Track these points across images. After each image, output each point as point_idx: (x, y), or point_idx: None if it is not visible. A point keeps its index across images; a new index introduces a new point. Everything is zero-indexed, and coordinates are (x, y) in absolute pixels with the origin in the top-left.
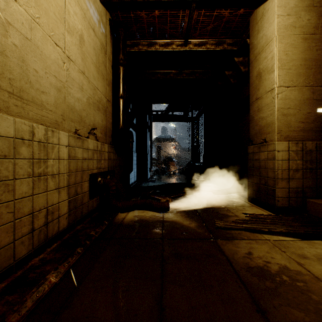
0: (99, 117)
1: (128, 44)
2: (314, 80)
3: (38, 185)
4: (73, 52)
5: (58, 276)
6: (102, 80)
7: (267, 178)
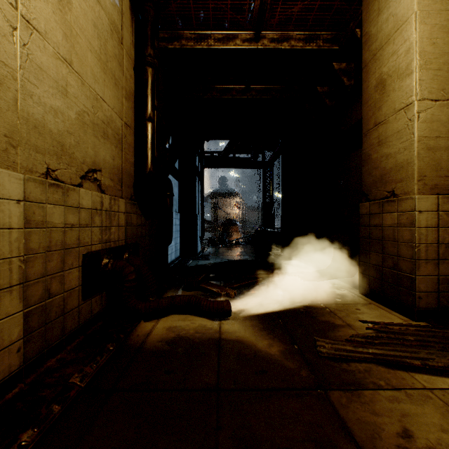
0: (106, 151)
1: (164, 37)
2: None
3: None
4: (40, 14)
5: None
6: (114, 87)
7: (398, 258)
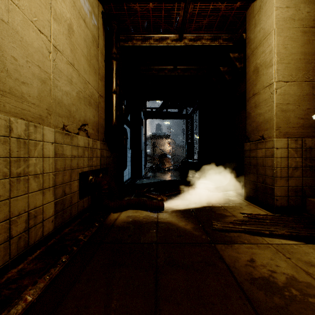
0: (90, 112)
1: (122, 39)
2: (314, 75)
3: (17, 187)
4: (60, 42)
5: (35, 293)
6: (94, 74)
7: (265, 176)
